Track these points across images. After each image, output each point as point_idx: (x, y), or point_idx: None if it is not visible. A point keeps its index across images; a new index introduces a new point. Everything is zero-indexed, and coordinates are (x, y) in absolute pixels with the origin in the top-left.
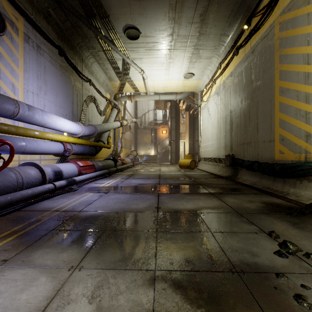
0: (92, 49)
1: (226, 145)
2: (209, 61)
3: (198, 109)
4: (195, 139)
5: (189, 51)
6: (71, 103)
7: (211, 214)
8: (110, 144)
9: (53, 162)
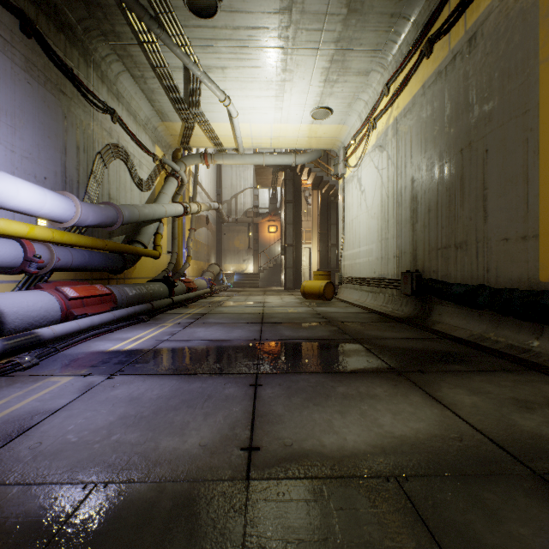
0: (115, 40)
1: (403, 250)
2: (364, 81)
3: (336, 186)
4: (330, 242)
5: (324, 54)
6: (61, 152)
7: (449, 490)
8: (159, 249)
9: (4, 287)
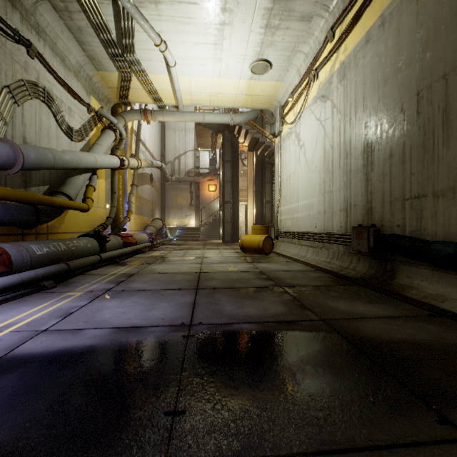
0: None
1: (352, 203)
2: (306, 29)
3: (271, 147)
4: (265, 199)
5: None
6: None
7: None
8: (89, 202)
9: None
